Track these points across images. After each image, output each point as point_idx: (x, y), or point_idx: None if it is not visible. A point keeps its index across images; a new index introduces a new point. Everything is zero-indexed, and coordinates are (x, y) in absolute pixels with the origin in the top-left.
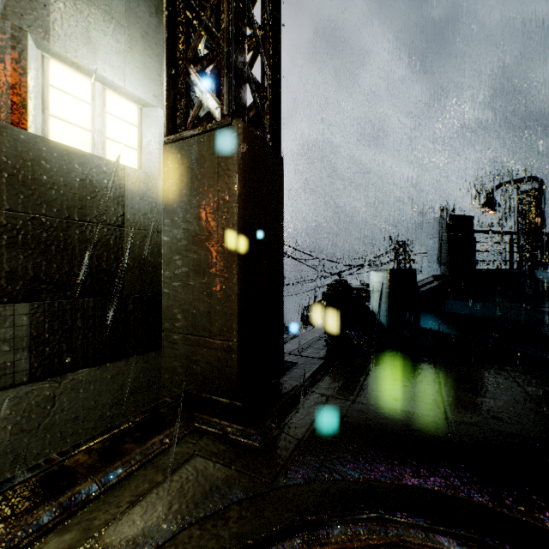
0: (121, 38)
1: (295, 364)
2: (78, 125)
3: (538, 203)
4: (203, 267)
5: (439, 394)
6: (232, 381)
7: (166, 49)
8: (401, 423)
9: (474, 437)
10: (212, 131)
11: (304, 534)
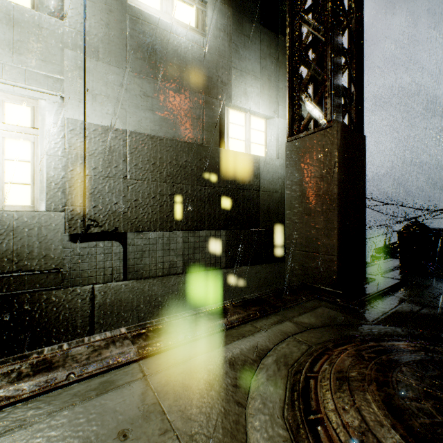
0: (258, 85)
1: (375, 279)
2: (239, 139)
3: None
4: (313, 211)
5: None
6: (333, 279)
7: (288, 88)
8: None
9: None
10: (319, 131)
11: (395, 338)
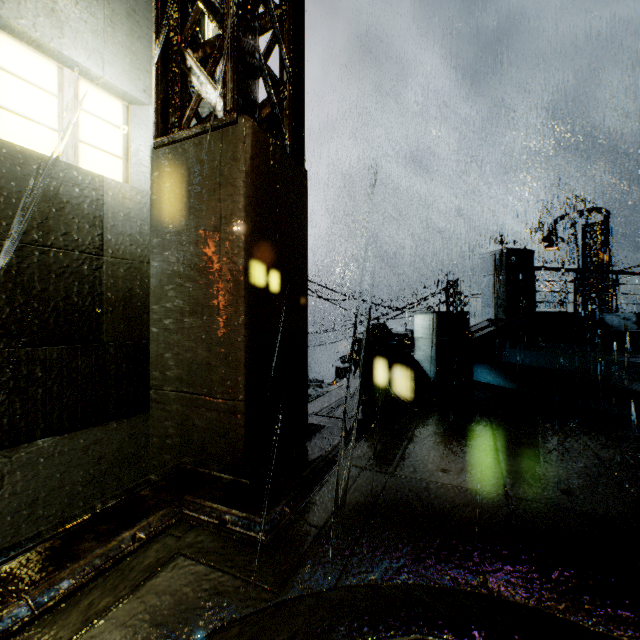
0: (99, 13)
1: (322, 427)
2: (39, 122)
3: (604, 238)
4: (202, 305)
5: (497, 462)
6: (237, 451)
7: (155, 26)
8: (451, 502)
9: (541, 518)
10: (212, 131)
11: None
